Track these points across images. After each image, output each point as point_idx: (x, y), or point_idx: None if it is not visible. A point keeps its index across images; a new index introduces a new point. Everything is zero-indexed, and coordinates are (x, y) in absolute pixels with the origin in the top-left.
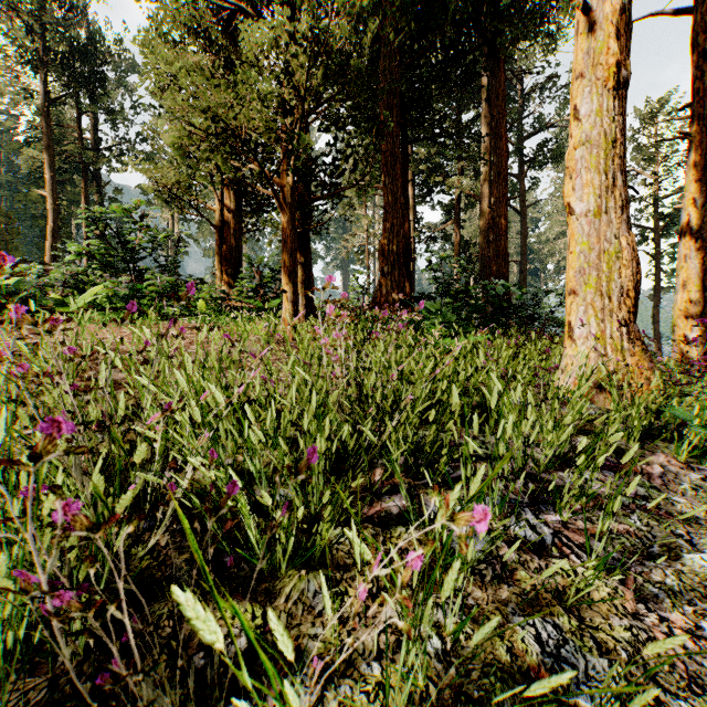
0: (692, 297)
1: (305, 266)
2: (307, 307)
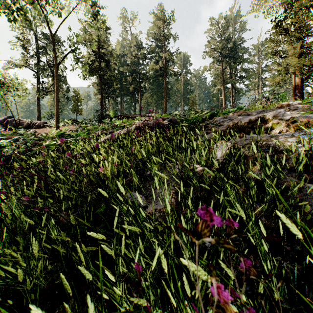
0: None
1: None
2: None
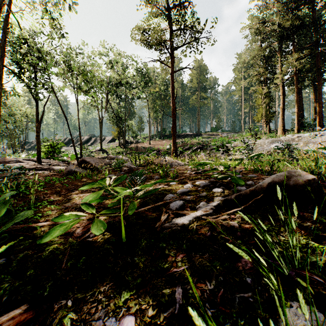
0: (317, 122)
1: (268, 128)
2: (269, 132)
